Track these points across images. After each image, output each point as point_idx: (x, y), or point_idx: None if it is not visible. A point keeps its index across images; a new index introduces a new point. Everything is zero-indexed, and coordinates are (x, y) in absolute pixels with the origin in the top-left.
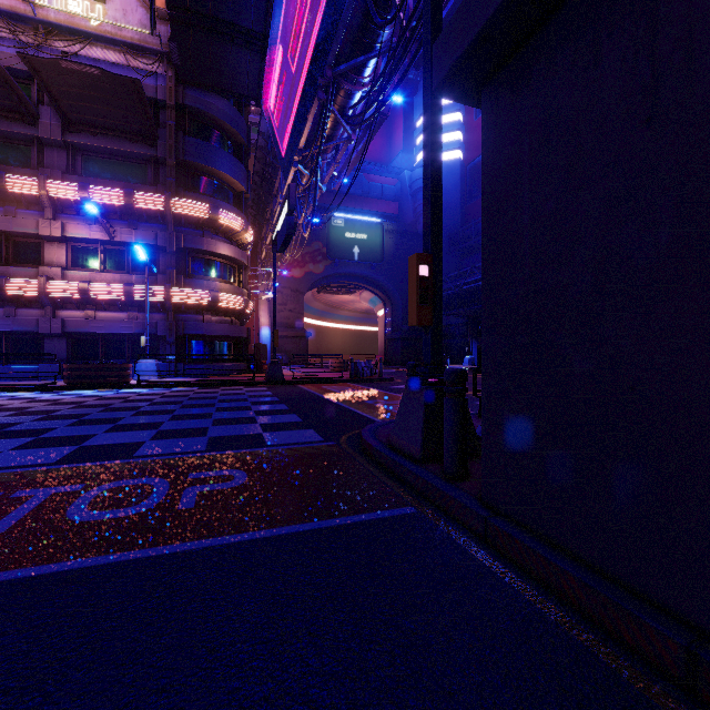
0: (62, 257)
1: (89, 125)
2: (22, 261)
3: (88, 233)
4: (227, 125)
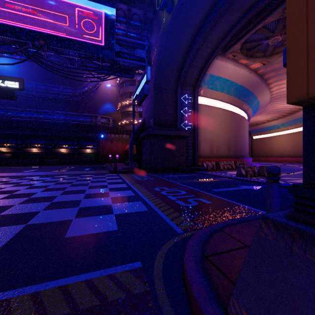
0: None
1: None
2: None
3: None
4: None
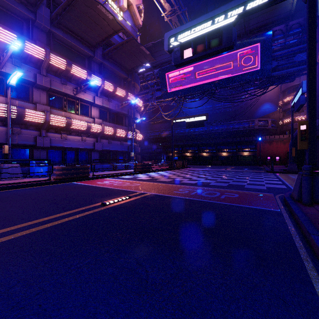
0: (97, 114)
1: (111, 58)
2: (80, 113)
3: (109, 105)
4: (138, 70)
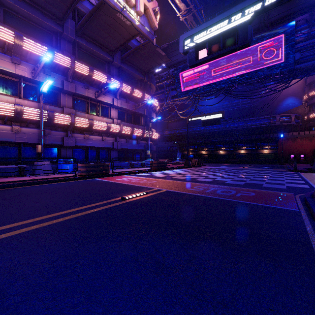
0: (116, 115)
1: (129, 62)
2: (101, 114)
3: (126, 106)
4: (154, 70)
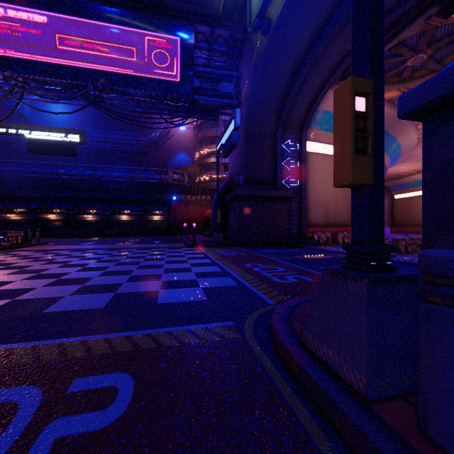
0: None
1: None
2: None
3: None
4: None
